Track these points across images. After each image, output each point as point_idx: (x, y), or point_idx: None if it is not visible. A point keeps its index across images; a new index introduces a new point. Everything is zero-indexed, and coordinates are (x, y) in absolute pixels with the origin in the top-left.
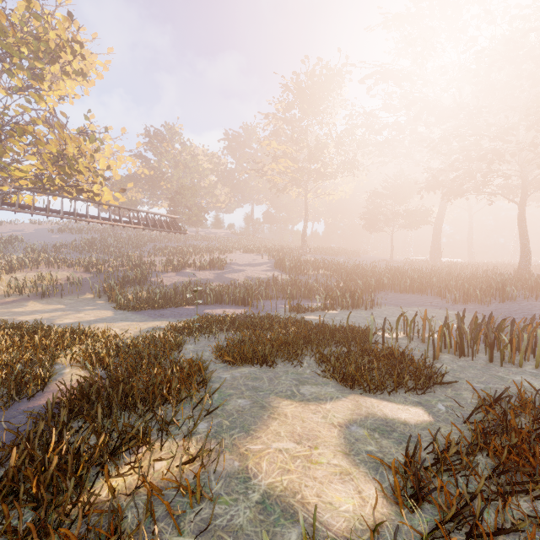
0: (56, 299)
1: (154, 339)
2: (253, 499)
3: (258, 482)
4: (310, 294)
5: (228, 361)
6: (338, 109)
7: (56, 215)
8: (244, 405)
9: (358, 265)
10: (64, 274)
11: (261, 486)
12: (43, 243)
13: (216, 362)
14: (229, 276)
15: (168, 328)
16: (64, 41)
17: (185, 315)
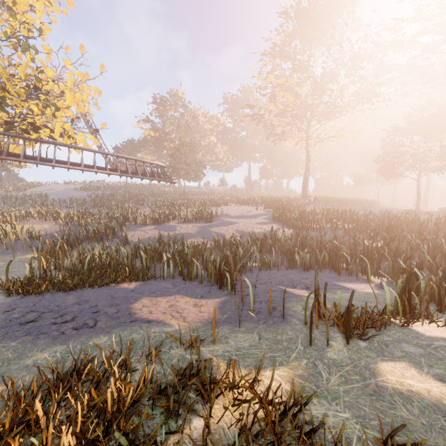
0: None
1: None
2: None
3: None
4: (338, 264)
5: None
6: (348, 33)
7: (10, 158)
8: None
9: (384, 216)
10: (41, 227)
11: None
12: (60, 199)
13: None
14: (216, 230)
15: None
16: None
17: (74, 321)
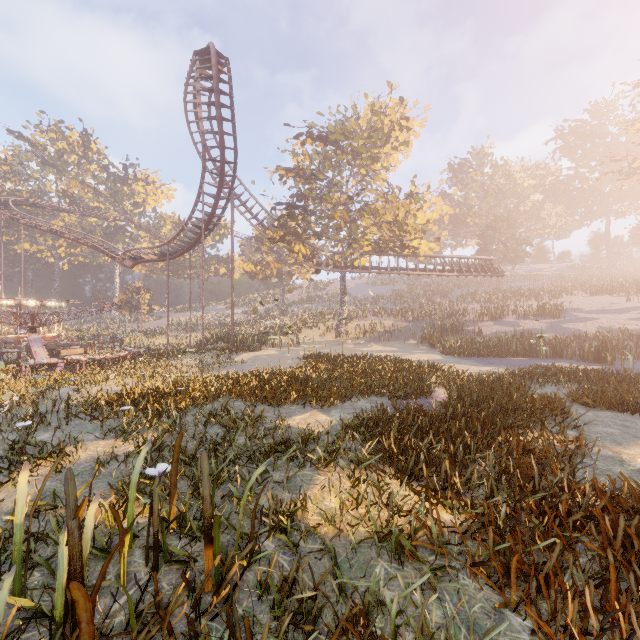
0: (388, 343)
1: (499, 377)
2: (628, 468)
3: (633, 464)
4: None
5: (586, 404)
6: None
7: (385, 272)
8: (612, 432)
9: None
10: (387, 322)
11: (635, 466)
12: (364, 296)
13: (571, 403)
14: (570, 326)
15: (507, 372)
16: (394, 123)
17: (517, 365)
